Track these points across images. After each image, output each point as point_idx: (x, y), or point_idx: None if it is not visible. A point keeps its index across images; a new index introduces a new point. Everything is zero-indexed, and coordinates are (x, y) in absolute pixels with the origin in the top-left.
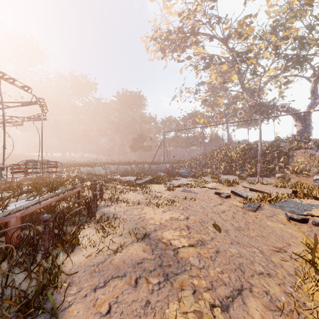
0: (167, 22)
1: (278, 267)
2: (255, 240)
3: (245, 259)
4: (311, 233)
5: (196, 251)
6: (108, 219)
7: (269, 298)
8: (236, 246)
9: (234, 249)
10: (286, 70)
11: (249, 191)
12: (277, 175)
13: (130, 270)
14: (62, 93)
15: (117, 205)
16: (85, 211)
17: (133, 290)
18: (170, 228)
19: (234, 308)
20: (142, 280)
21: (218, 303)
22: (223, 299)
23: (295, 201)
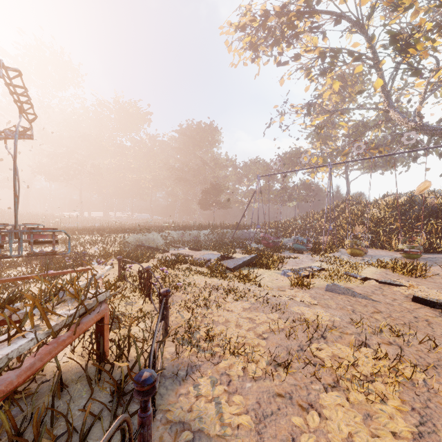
0: None
1: None
2: None
3: None
4: None
5: None
6: None
7: None
8: None
9: None
10: None
11: None
12: None
13: None
14: (102, 128)
15: (214, 368)
16: None
17: None
18: None
19: None
20: None
21: None
22: None
23: None
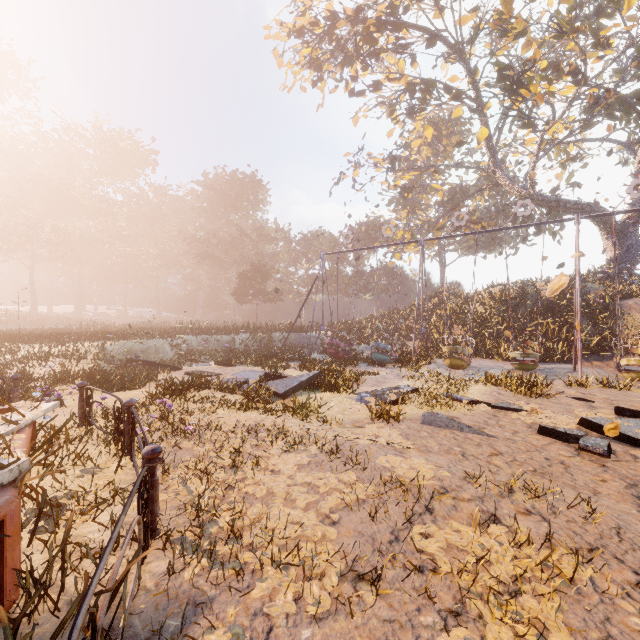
0: None
1: None
2: None
3: None
4: None
5: None
6: None
7: None
8: None
9: None
10: (590, 124)
11: (634, 420)
12: (627, 362)
13: None
14: (72, 169)
15: (241, 601)
16: None
17: None
18: None
19: None
20: None
21: None
22: None
23: None
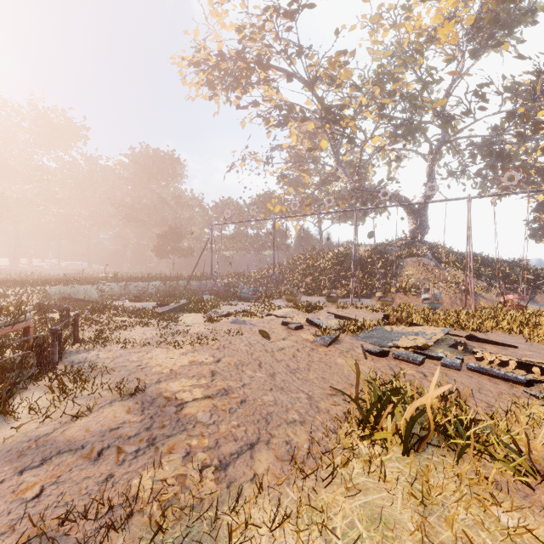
0: (217, 38)
1: (322, 413)
2: (311, 384)
3: (279, 407)
4: (386, 369)
5: (211, 404)
6: (78, 371)
7: (288, 448)
8: (275, 392)
9: (269, 397)
10: (396, 141)
11: (332, 319)
12: (377, 295)
13: (95, 440)
14: (9, 140)
15: (104, 349)
16: (34, 360)
17: (90, 465)
18: (184, 376)
19: (235, 465)
20: (111, 451)
21: (216, 462)
22: (225, 457)
23: (385, 329)
